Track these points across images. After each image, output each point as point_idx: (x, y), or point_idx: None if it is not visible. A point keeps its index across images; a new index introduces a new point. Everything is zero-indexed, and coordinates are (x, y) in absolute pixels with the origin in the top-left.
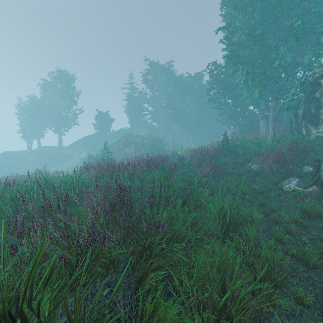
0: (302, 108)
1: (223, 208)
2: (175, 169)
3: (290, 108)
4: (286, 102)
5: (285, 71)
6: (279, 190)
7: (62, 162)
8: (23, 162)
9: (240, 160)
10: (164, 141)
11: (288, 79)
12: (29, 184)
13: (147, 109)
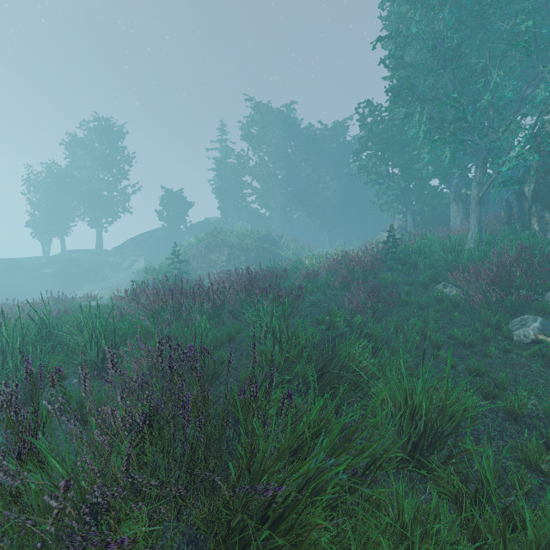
0: (533, 181)
1: (411, 398)
2: (300, 298)
3: (509, 183)
4: (504, 170)
5: (499, 116)
6: (503, 339)
7: (103, 278)
8: (35, 277)
9: (422, 279)
10: (280, 240)
11: (507, 129)
12: (3, 333)
13: (249, 185)
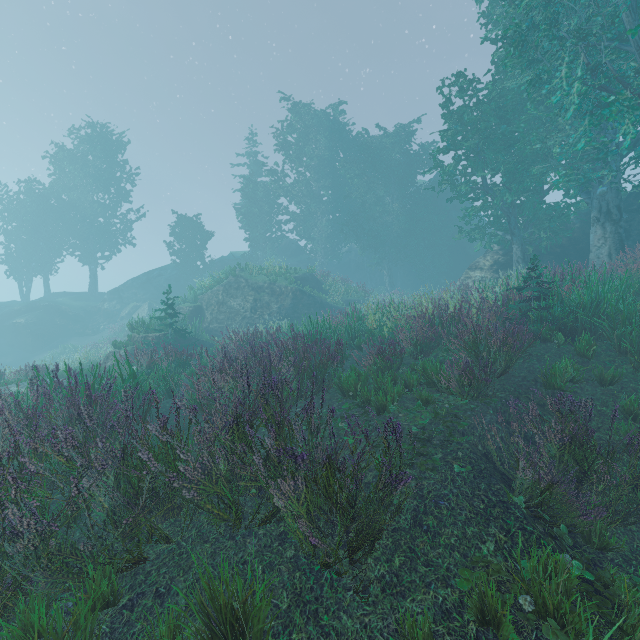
0: None
1: None
2: (403, 483)
3: None
4: None
5: None
6: None
7: (94, 330)
8: (5, 329)
9: None
10: (326, 281)
11: None
12: None
13: (286, 209)
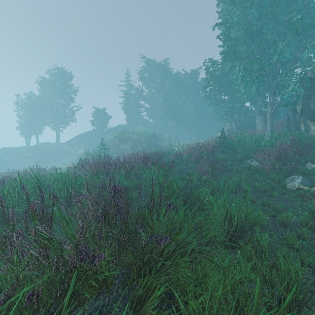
0: (301, 104)
1: (229, 211)
2: (173, 167)
3: (288, 104)
4: (285, 97)
5: (283, 67)
6: (282, 188)
7: (60, 158)
8: (22, 158)
9: (239, 157)
10: (161, 137)
11: (286, 75)
12: (19, 183)
13: (143, 106)
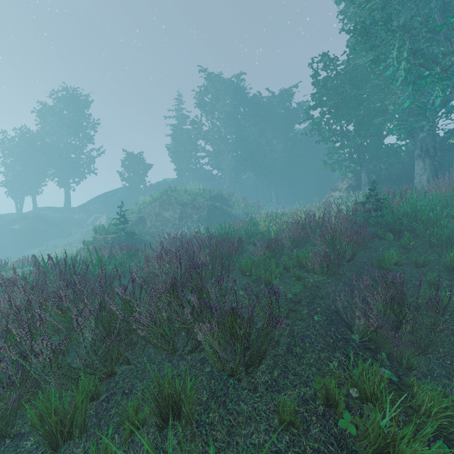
0: None
1: None
2: (279, 323)
3: None
4: None
5: None
6: None
7: (68, 233)
8: (5, 232)
9: (448, 260)
10: (231, 199)
11: None
12: None
13: (203, 148)
